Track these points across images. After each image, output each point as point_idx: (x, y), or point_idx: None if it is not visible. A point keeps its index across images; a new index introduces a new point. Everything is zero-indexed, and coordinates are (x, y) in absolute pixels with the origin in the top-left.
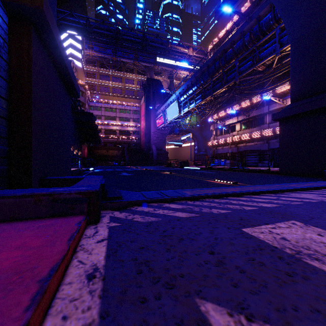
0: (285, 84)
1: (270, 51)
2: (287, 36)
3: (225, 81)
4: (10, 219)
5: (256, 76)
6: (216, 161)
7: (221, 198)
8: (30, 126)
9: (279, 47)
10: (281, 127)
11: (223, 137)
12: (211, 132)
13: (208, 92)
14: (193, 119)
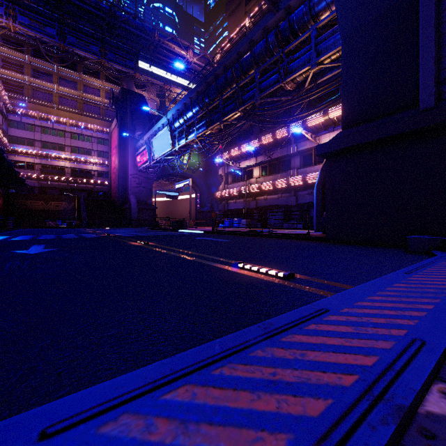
0: (318, 115)
1: (303, 61)
2: (326, 42)
3: (241, 102)
4: None
5: (283, 99)
6: (227, 220)
7: None
8: None
9: (316, 56)
10: (329, 167)
11: (236, 186)
12: (219, 180)
13: (216, 117)
14: (194, 160)
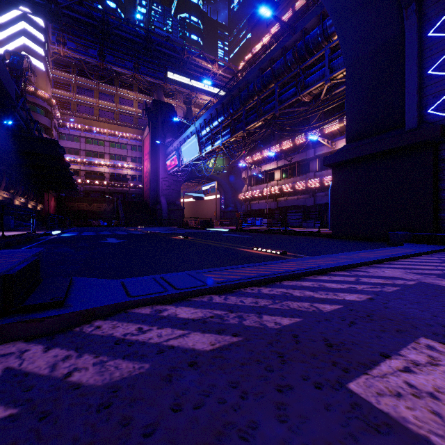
0: (334, 122)
1: (318, 76)
2: (338, 60)
3: (262, 112)
4: None
5: (301, 109)
6: (250, 220)
7: (273, 286)
8: None
9: (329, 73)
10: (334, 175)
11: (258, 188)
12: (242, 181)
13: (239, 126)
14: (219, 162)
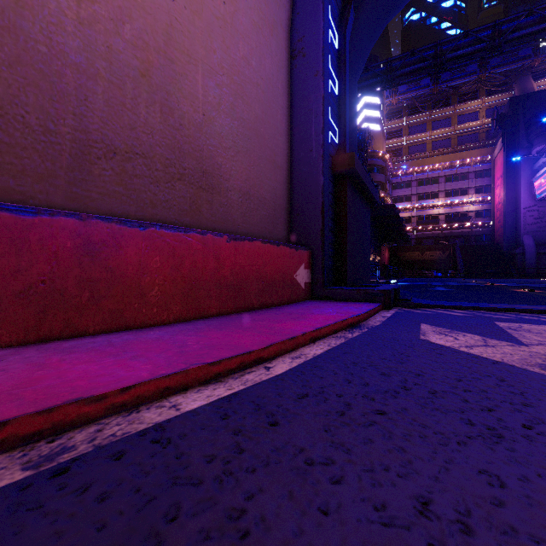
0: None
1: None
2: None
3: None
4: (347, 300)
5: None
6: None
7: (535, 314)
8: (346, 247)
9: None
10: None
11: None
12: None
13: None
14: None
